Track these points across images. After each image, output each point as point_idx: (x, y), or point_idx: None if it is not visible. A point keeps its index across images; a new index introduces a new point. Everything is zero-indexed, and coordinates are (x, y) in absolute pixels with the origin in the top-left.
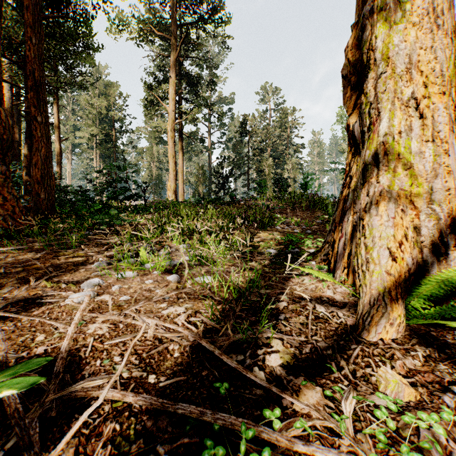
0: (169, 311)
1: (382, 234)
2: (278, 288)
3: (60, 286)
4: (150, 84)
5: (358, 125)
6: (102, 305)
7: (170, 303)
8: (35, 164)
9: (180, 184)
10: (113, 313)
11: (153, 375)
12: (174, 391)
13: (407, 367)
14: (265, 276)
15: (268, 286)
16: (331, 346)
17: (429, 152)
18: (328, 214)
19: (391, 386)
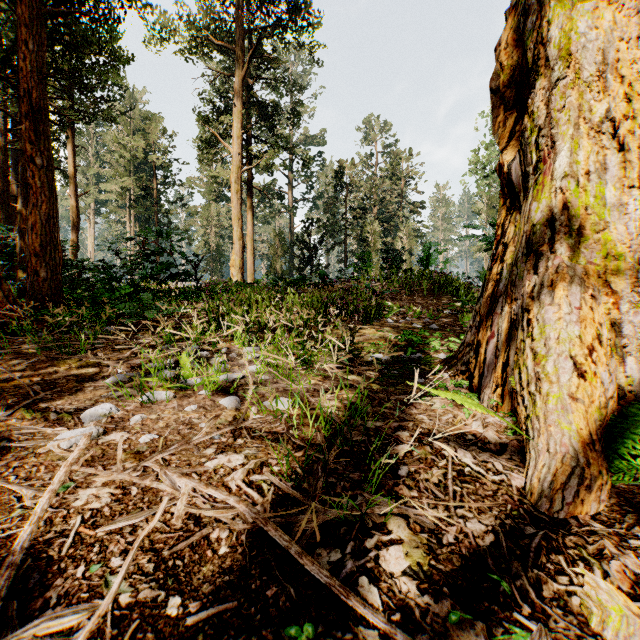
0: (219, 463)
1: (562, 334)
2: (394, 419)
3: (48, 417)
4: (206, 115)
5: (517, 163)
6: (110, 451)
7: (221, 446)
8: (32, 227)
9: (249, 259)
10: (125, 465)
11: (177, 596)
12: (211, 636)
13: (630, 573)
14: (373, 398)
15: (379, 416)
16: (491, 530)
17: (634, 203)
18: (462, 300)
19: (613, 621)
